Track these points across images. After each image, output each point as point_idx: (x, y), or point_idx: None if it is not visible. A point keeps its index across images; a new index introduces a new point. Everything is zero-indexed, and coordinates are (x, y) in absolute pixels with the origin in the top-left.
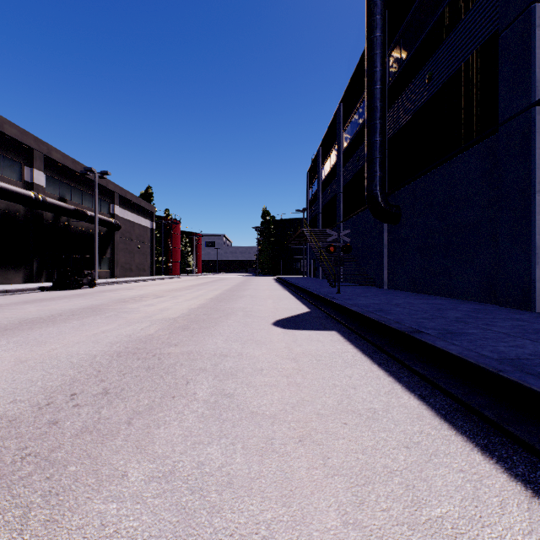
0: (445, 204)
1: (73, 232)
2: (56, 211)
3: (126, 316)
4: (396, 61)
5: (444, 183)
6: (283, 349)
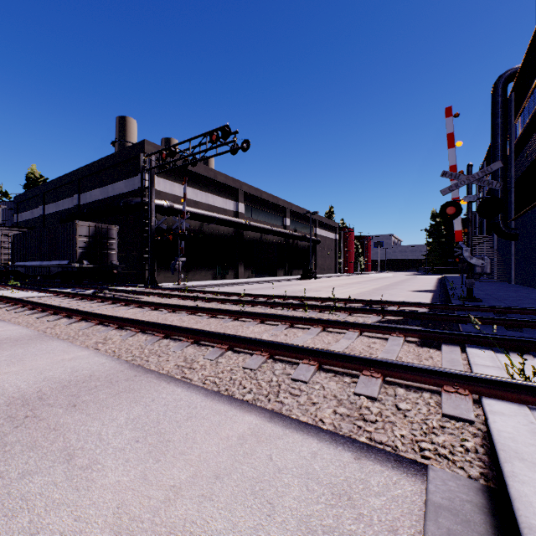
0: (530, 234)
1: (299, 248)
2: (295, 238)
3: (354, 287)
4: (518, 130)
5: (530, 221)
6: (409, 293)
